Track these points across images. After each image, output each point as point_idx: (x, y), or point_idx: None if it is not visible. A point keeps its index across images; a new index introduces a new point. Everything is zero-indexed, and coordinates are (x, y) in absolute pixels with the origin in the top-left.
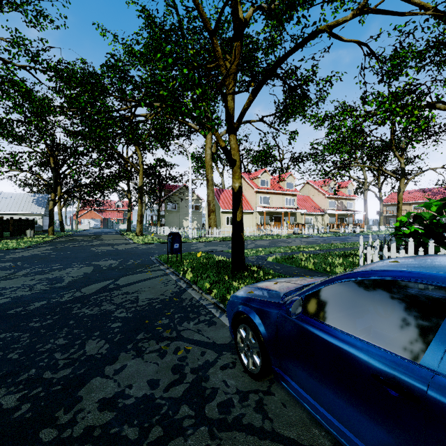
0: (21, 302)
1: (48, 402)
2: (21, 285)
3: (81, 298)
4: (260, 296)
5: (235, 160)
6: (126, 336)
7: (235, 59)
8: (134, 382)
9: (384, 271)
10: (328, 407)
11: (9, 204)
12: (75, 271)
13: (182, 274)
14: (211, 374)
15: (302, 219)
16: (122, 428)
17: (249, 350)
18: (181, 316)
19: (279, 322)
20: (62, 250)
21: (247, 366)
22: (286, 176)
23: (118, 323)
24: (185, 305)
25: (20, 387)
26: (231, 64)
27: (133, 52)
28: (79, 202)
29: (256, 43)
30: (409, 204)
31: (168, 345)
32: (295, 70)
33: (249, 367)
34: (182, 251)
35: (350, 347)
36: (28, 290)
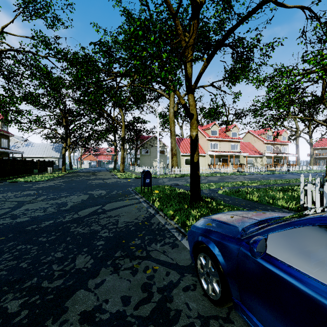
0: (37, 221)
1: (41, 310)
2: (39, 207)
3: (77, 219)
4: (219, 229)
5: (192, 114)
6: (107, 253)
7: (193, 34)
8: (110, 297)
9: None
10: None
11: (38, 151)
12: (76, 198)
13: (151, 203)
14: (175, 295)
15: (244, 161)
16: None
17: (209, 277)
18: (150, 238)
19: (239, 257)
20: (69, 182)
21: (207, 291)
22: (231, 127)
23: (102, 241)
24: (154, 228)
25: (23, 293)
26: (190, 37)
27: (117, 41)
28: (82, 149)
29: (207, 26)
30: None
31: (139, 264)
32: (242, 39)
33: (208, 292)
34: (152, 185)
35: None
36: (43, 211)
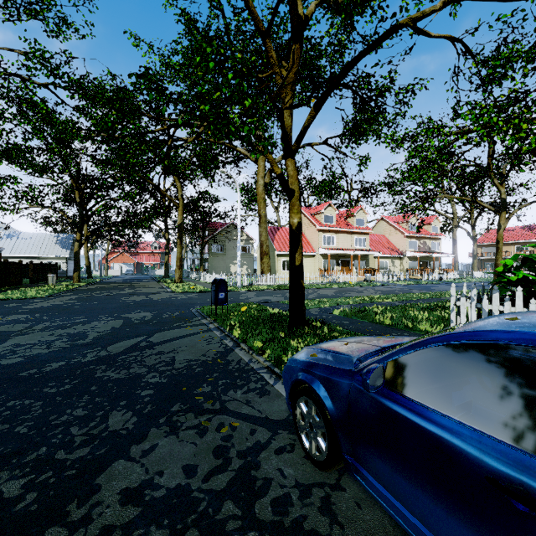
0: (36, 363)
1: (58, 491)
2: (38, 341)
3: (106, 358)
4: (327, 361)
5: (293, 190)
6: (158, 408)
7: (294, 66)
8: (166, 467)
9: (501, 332)
10: (421, 515)
11: (29, 246)
12: (101, 325)
13: (228, 330)
14: (263, 460)
15: (376, 264)
16: (149, 530)
17: (312, 430)
18: (226, 383)
19: (351, 396)
20: (88, 300)
21: (309, 450)
22: (356, 211)
23: (150, 390)
24: (232, 369)
25: (26, 470)
26: (289, 71)
27: (171, 64)
28: (108, 243)
29: (318, 49)
30: (510, 244)
31: (210, 420)
32: (368, 77)
33: (311, 452)
34: (229, 302)
35: (454, 436)
36: (46, 347)
